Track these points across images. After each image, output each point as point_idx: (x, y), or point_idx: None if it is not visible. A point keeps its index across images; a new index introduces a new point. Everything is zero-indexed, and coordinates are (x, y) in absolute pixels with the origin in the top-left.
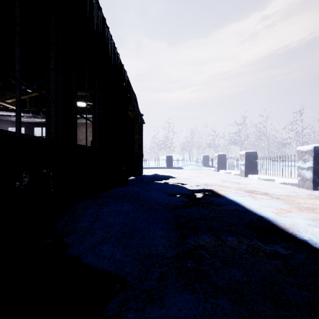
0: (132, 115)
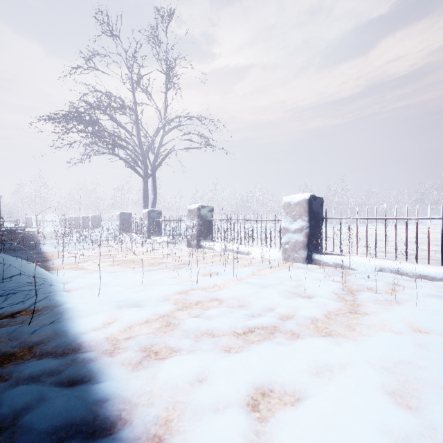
0: None
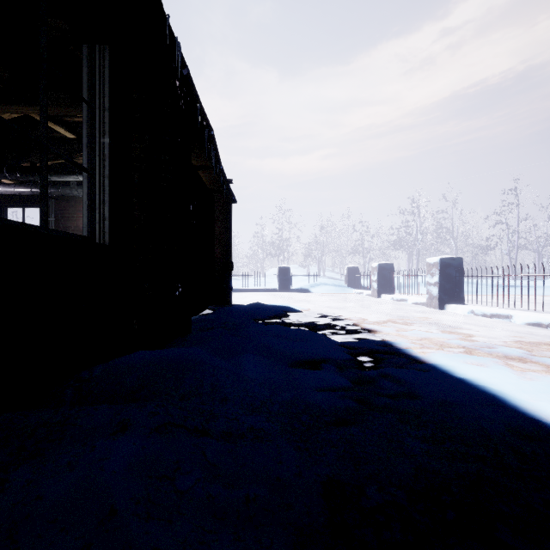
0: (208, 182)
